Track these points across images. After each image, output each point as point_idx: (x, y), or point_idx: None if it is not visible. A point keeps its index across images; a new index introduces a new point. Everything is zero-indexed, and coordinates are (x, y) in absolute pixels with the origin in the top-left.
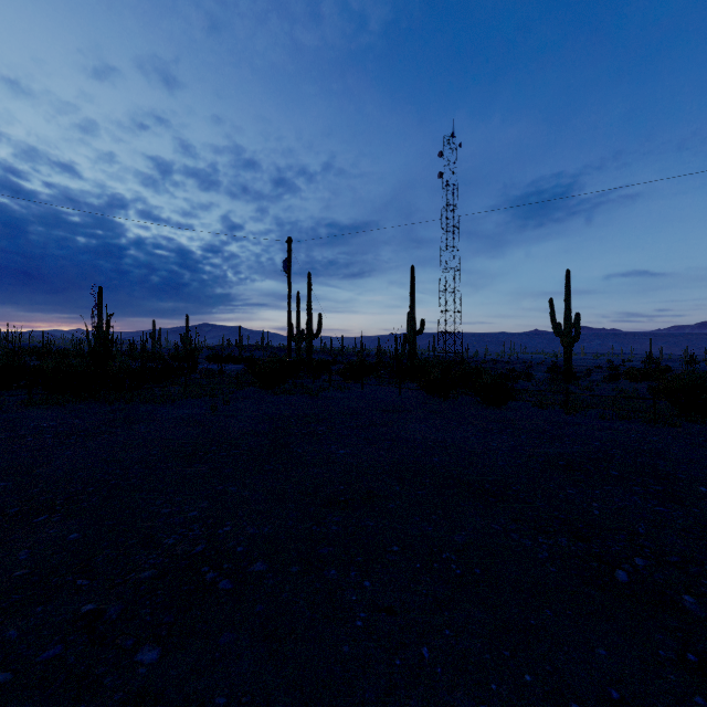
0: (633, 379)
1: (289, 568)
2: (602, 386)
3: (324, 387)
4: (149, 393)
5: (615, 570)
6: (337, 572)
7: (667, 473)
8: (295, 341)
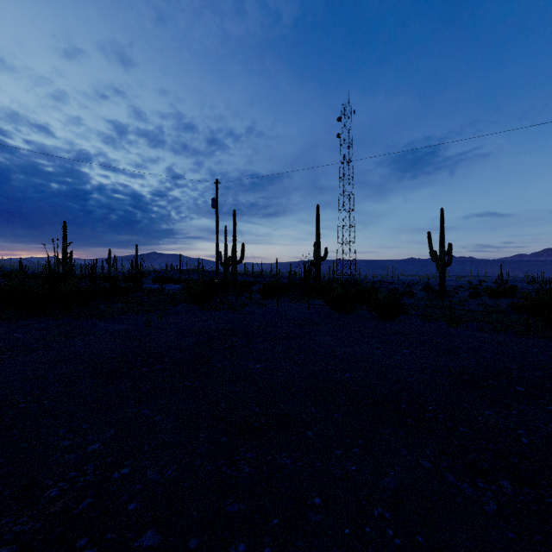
0: (492, 296)
1: (187, 541)
2: (469, 301)
3: (245, 303)
4: (94, 310)
5: None
6: (247, 549)
7: None
8: (223, 266)
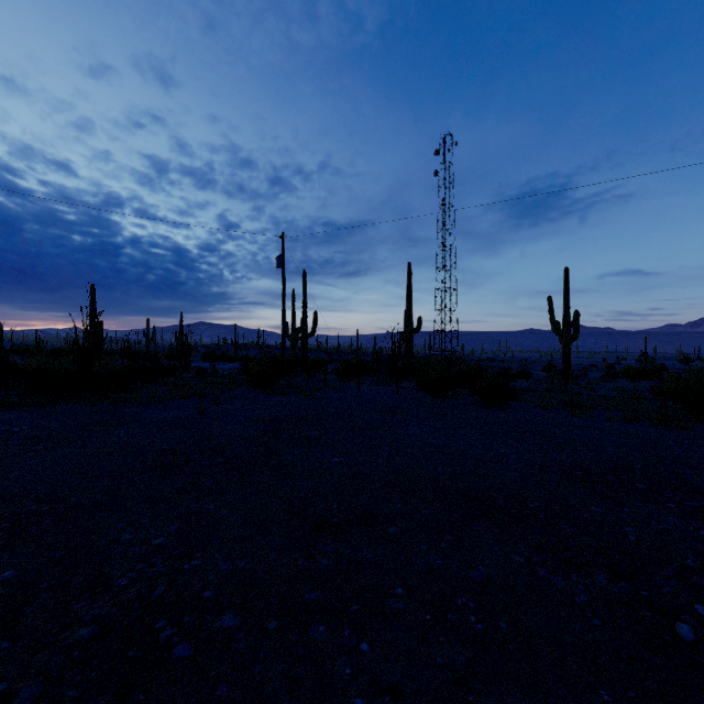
0: (631, 378)
1: (267, 623)
2: (601, 385)
3: (319, 386)
4: (135, 394)
5: (676, 624)
6: (327, 630)
7: (699, 485)
8: (290, 340)
